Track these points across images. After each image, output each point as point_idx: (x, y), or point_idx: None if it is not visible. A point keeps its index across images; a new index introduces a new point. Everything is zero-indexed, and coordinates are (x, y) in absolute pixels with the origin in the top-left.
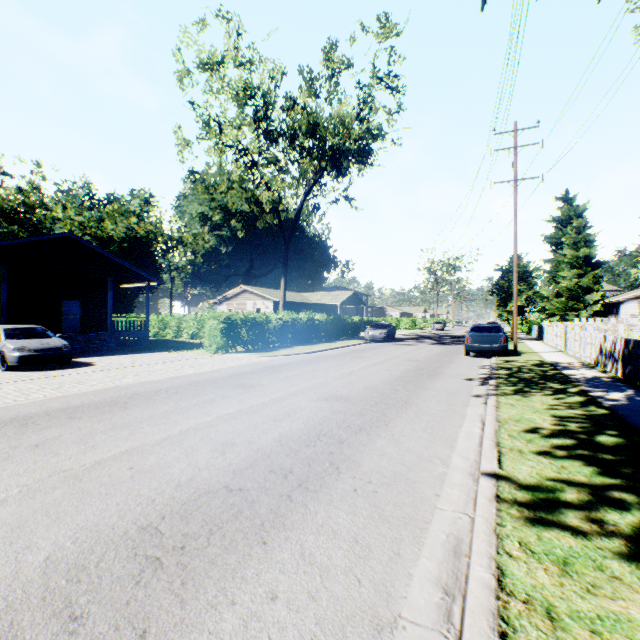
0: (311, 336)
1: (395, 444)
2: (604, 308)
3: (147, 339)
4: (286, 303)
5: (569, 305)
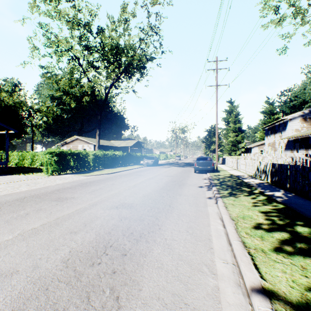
0: (114, 163)
1: (169, 251)
2: (245, 150)
3: (6, 166)
4: (101, 146)
5: (232, 148)
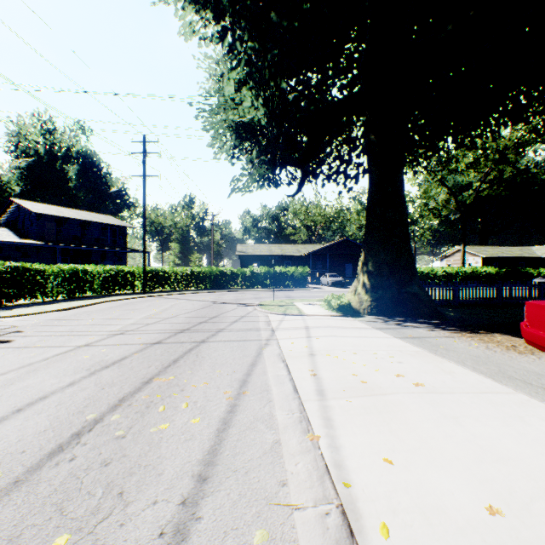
0: (477, 282)
1: None
2: None
3: None
4: (497, 258)
5: None
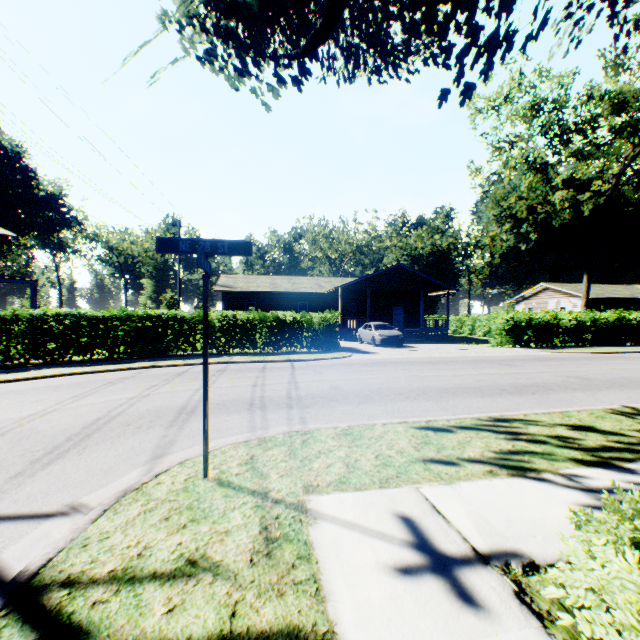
0: (622, 338)
1: (587, 395)
2: None
3: (446, 334)
4: (602, 300)
5: None
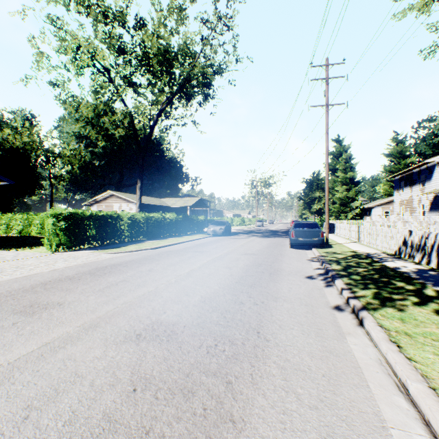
0: (163, 232)
1: None
2: (361, 211)
3: None
4: (147, 205)
5: (341, 209)
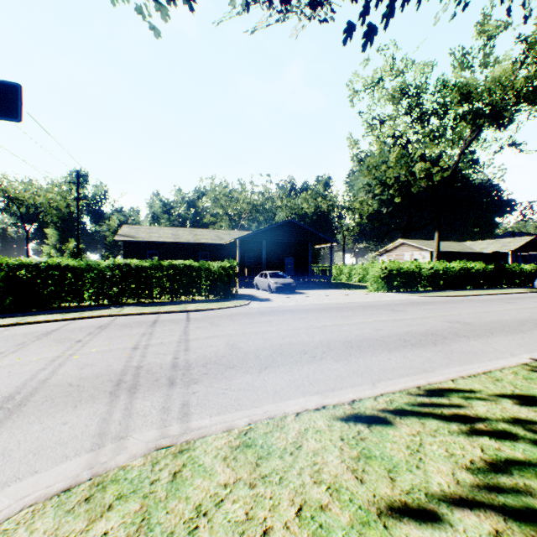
0: (464, 283)
1: (483, 344)
2: None
3: (330, 281)
4: (443, 253)
5: None
